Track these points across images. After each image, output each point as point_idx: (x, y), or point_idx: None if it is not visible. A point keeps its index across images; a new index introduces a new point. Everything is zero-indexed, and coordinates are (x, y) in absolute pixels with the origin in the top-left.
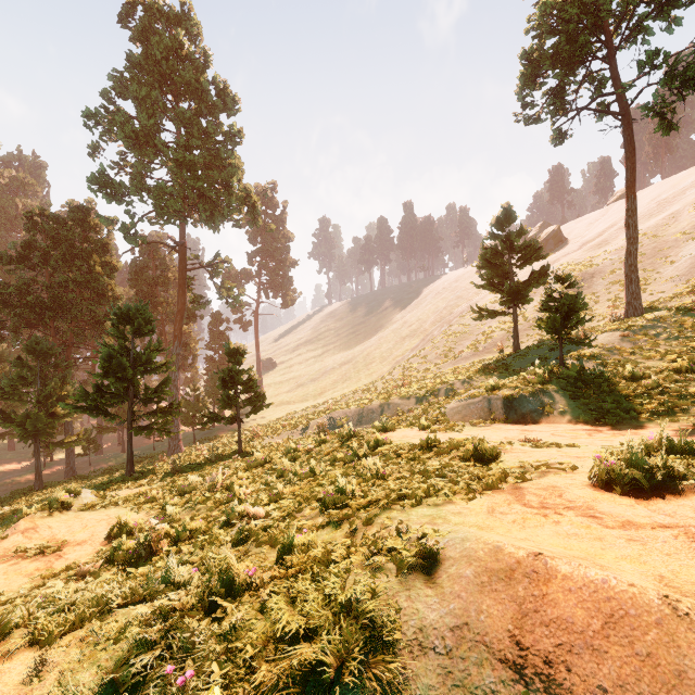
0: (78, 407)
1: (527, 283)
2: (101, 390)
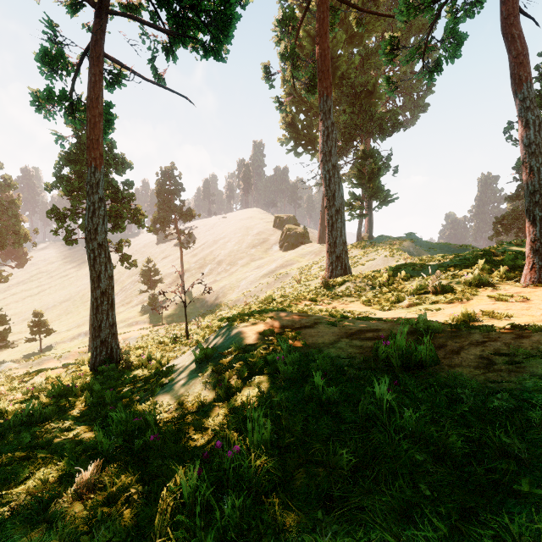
0: None
1: (156, 282)
2: None
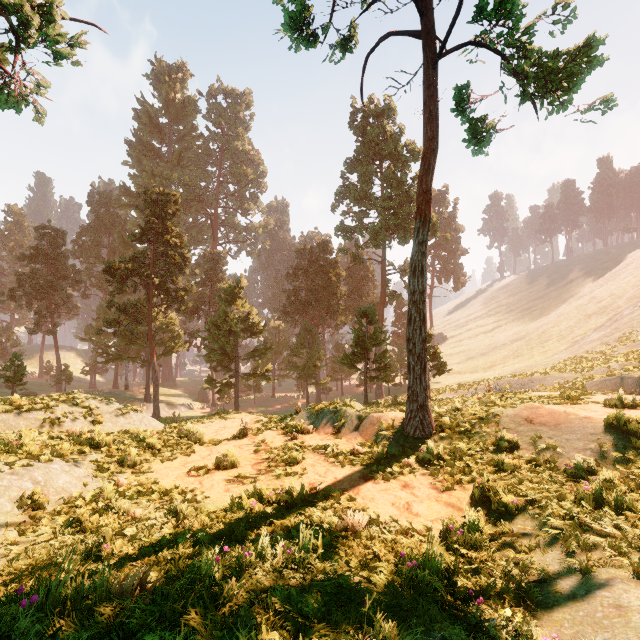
0: (343, 363)
1: None
2: (354, 354)
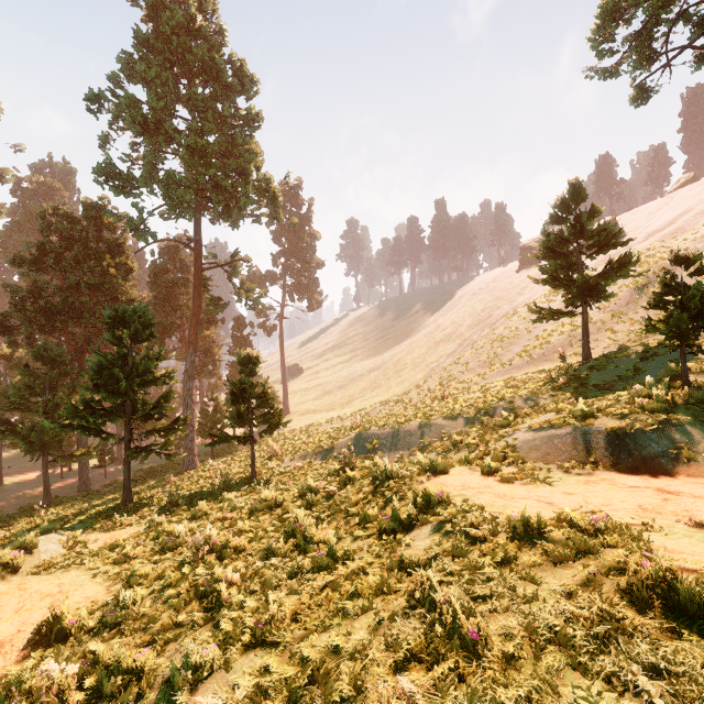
0: (65, 426)
1: (600, 276)
2: (90, 406)
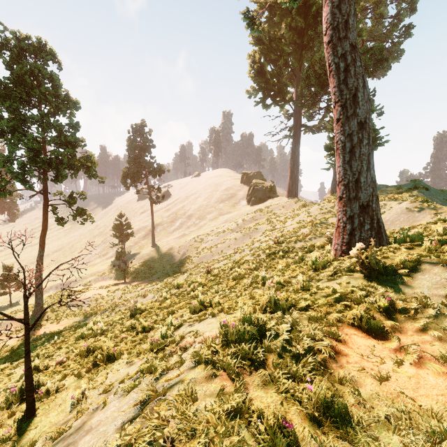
0: None
1: (128, 236)
2: None
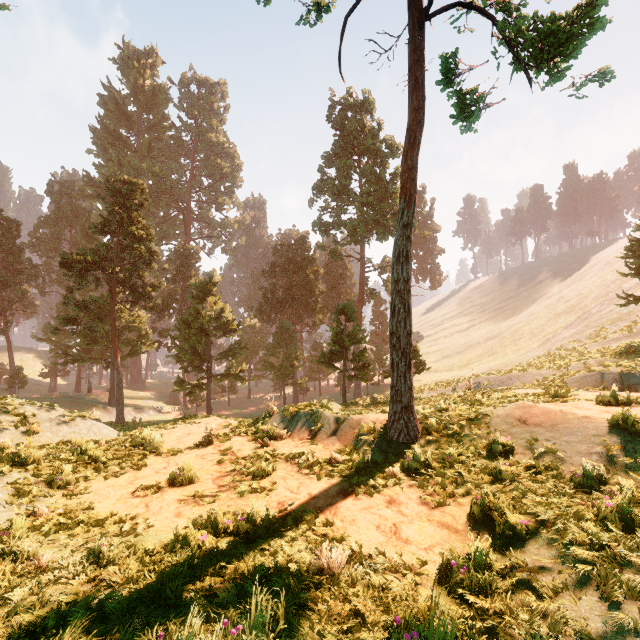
0: (321, 362)
1: None
2: (332, 353)
